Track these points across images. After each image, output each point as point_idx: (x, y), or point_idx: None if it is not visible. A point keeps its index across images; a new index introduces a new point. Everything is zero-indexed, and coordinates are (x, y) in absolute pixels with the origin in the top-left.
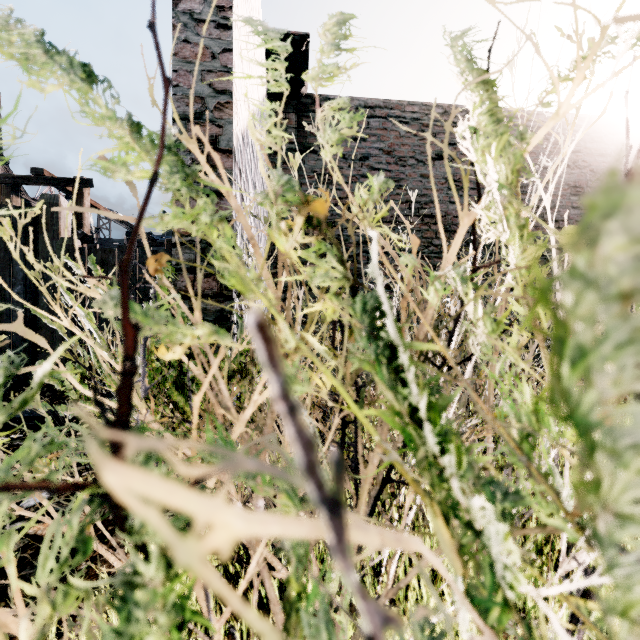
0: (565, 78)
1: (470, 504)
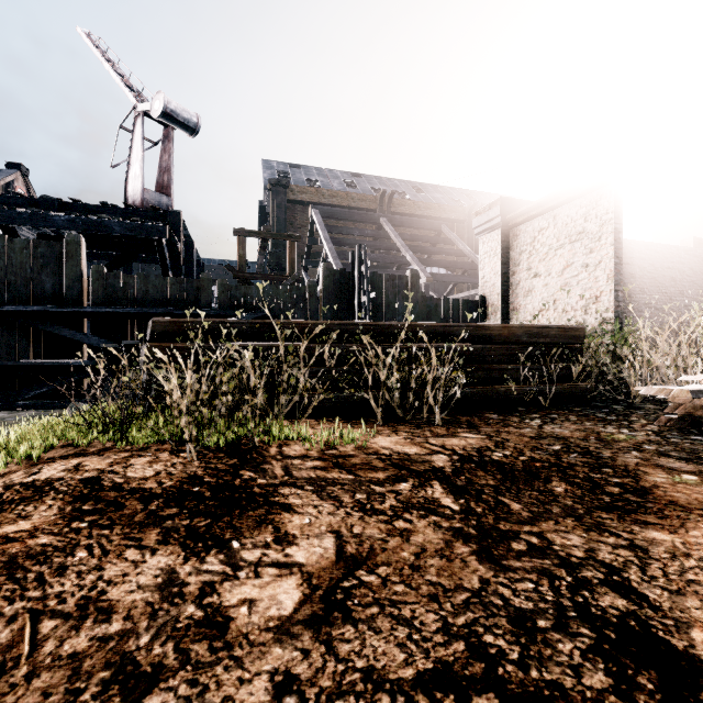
0: None
1: None
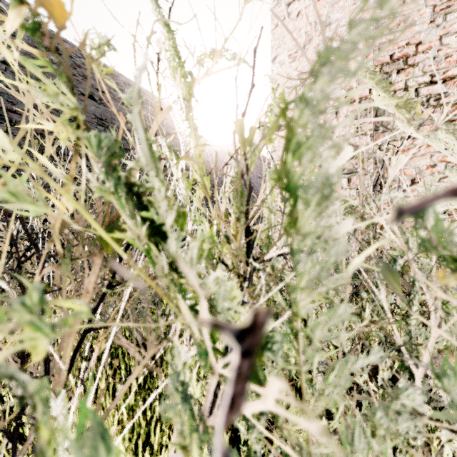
0: (209, 56)
1: (205, 282)
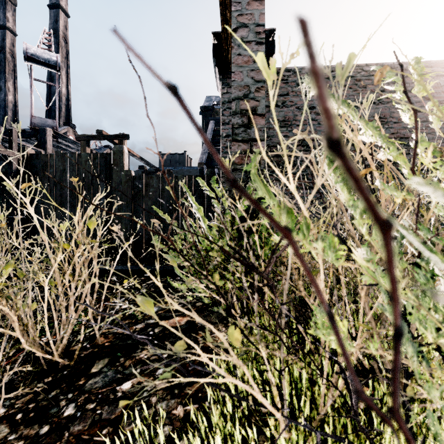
0: None
1: None
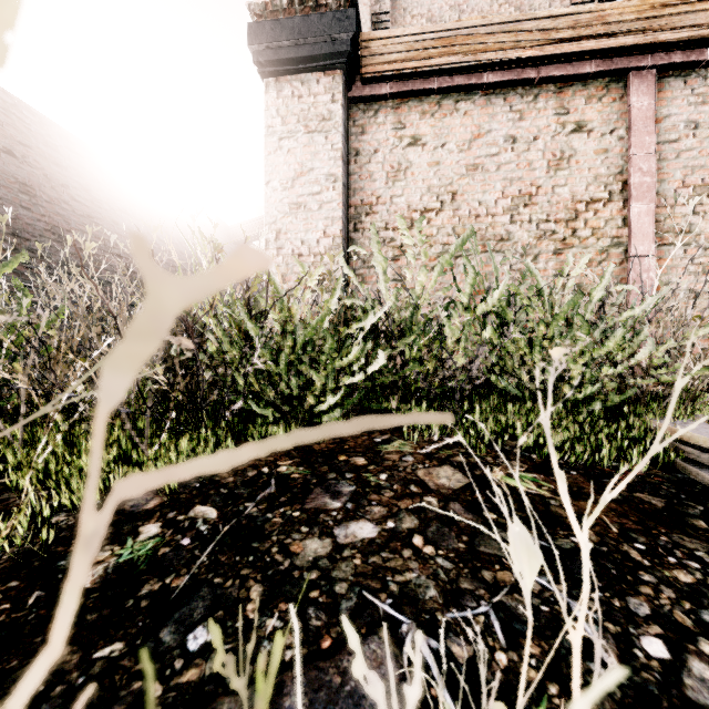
0: None
1: (242, 324)
